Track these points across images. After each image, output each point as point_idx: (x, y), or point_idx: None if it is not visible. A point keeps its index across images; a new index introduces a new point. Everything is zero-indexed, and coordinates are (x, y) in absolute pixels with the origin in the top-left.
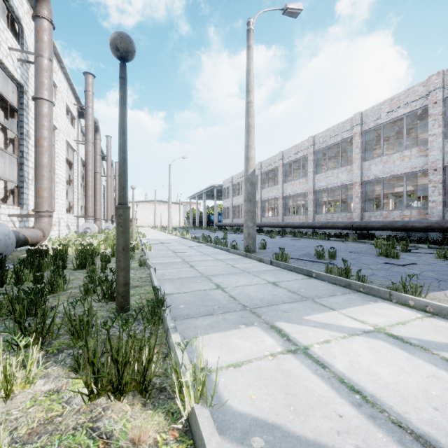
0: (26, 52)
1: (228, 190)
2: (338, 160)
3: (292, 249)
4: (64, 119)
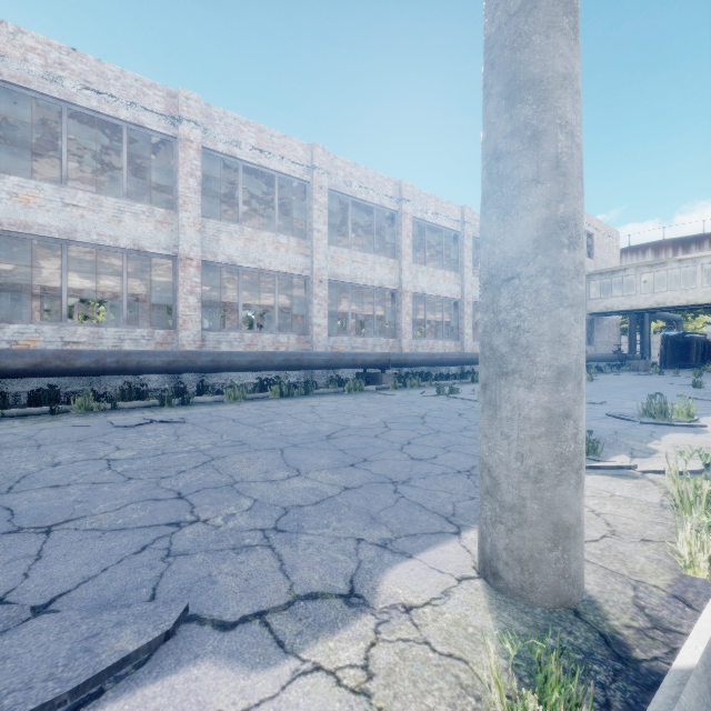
0: None
1: None
2: (370, 246)
3: None
4: None
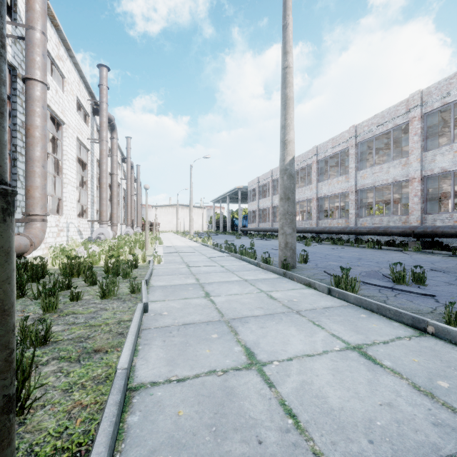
0: (15, 23)
1: (253, 192)
2: (383, 154)
3: (343, 263)
4: (75, 114)
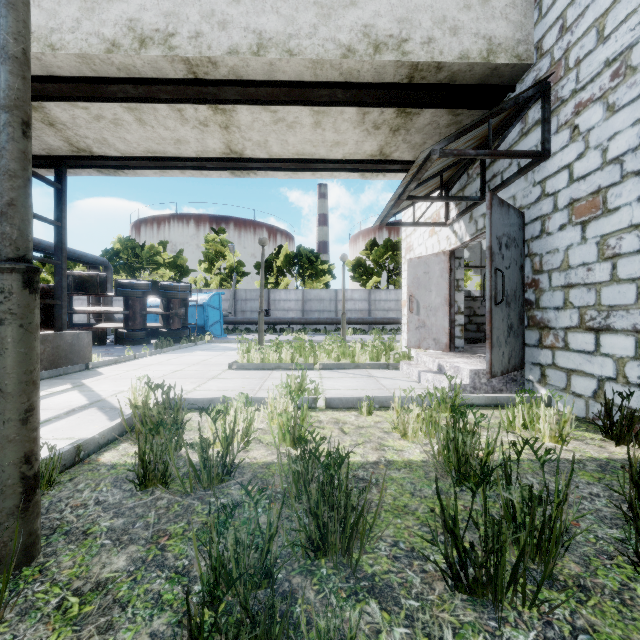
0: None
1: None
2: None
3: None
4: None
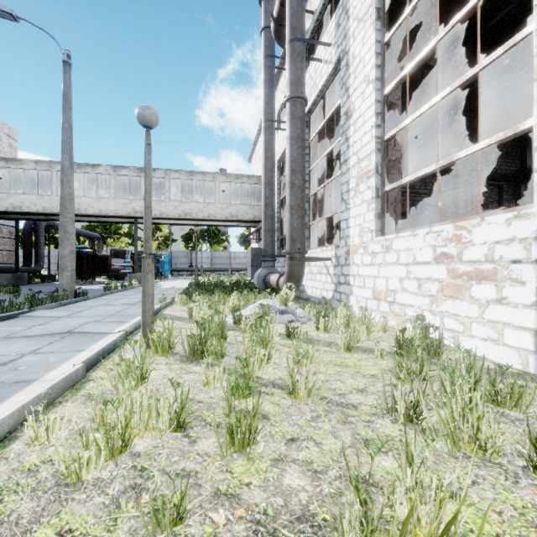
0: (306, 58)
1: None
2: None
3: None
4: None
